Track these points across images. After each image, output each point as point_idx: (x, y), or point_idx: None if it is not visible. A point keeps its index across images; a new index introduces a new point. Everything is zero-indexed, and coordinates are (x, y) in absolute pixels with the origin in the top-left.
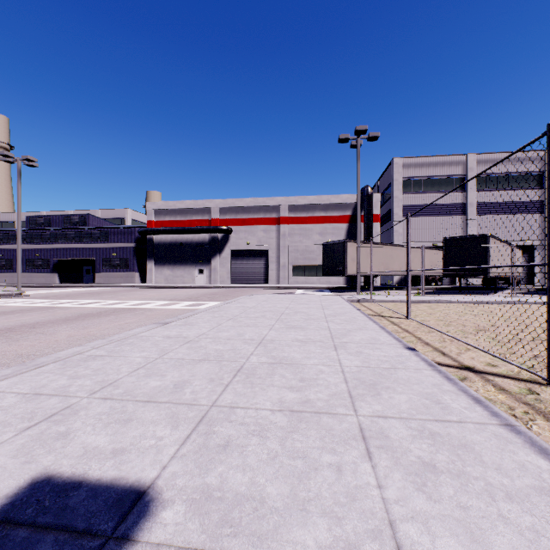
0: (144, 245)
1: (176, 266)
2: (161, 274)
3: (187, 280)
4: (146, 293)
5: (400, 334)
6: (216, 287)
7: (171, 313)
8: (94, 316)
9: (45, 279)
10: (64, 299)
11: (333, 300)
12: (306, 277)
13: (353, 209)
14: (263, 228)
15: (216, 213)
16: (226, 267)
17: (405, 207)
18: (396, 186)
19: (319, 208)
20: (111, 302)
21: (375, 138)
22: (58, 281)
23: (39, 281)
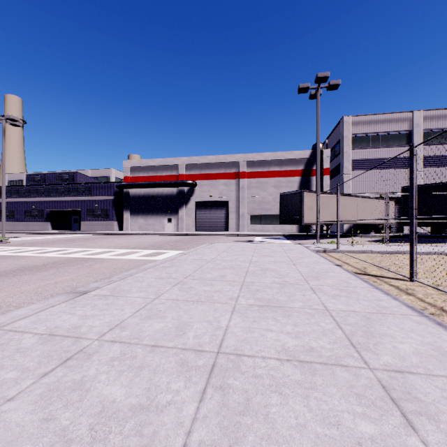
0: (122, 198)
1: (148, 216)
2: (136, 223)
3: (158, 228)
4: (116, 240)
5: (444, 321)
6: (181, 234)
7: (121, 265)
8: (33, 270)
9: (40, 227)
10: (34, 246)
11: (297, 250)
12: (262, 225)
13: (305, 164)
14: (224, 182)
15: (182, 169)
16: (191, 217)
17: (353, 161)
18: (345, 142)
19: (274, 163)
20: (74, 250)
21: (335, 87)
22: (50, 228)
23: (35, 228)
